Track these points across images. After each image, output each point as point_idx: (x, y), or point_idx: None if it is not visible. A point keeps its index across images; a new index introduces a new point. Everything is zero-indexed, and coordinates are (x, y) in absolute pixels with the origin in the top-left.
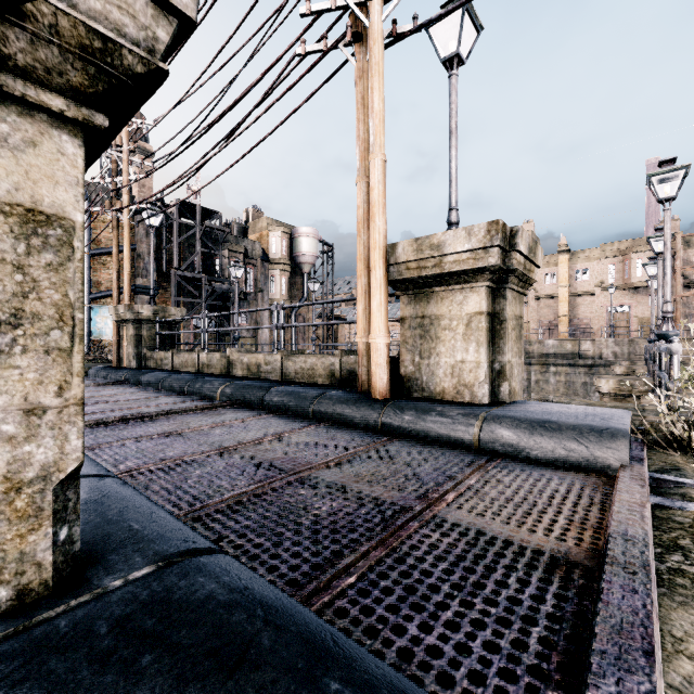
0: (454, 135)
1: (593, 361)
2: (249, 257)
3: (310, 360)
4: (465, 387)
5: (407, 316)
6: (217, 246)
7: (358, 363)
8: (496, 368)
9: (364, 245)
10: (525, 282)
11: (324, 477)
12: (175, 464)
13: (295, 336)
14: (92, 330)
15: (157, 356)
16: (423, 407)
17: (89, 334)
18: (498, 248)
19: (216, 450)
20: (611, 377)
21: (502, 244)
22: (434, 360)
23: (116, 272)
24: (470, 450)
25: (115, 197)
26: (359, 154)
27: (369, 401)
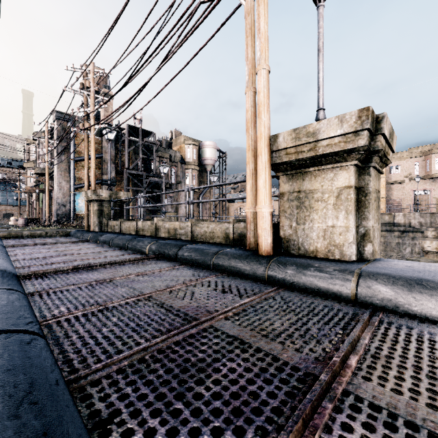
0: (322, 52)
1: (404, 228)
2: (173, 161)
3: (211, 226)
4: (335, 247)
5: (285, 191)
6: (152, 154)
7: (247, 228)
8: (361, 231)
9: (252, 139)
10: (383, 162)
11: (223, 330)
12: (98, 310)
13: (202, 211)
14: (76, 207)
15: (111, 223)
16: (302, 263)
17: (74, 210)
18: (367, 131)
19: (135, 297)
20: (433, 239)
21: (371, 128)
22: (308, 225)
23: (87, 169)
24: (347, 302)
25: (86, 121)
26: (247, 71)
27: (256, 257)
